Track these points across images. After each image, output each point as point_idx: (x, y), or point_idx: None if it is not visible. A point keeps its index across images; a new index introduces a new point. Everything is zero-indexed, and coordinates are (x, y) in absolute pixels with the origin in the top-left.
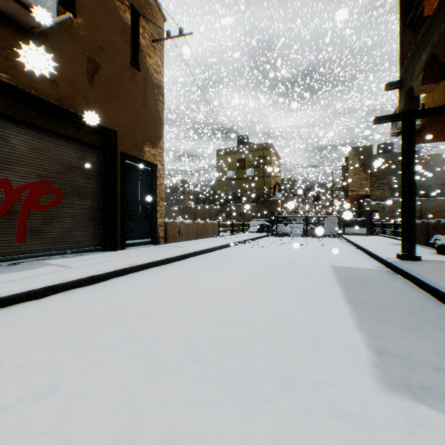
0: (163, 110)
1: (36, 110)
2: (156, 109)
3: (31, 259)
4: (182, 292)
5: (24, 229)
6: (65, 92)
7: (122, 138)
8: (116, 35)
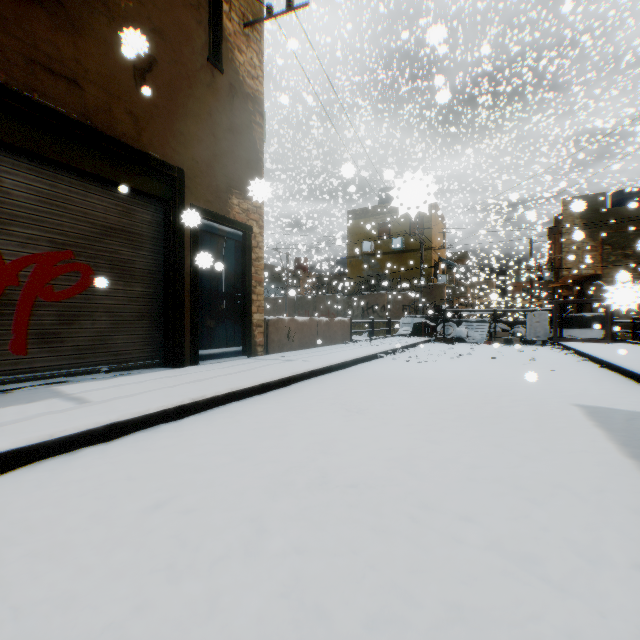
0: (261, 139)
1: (44, 131)
2: (250, 137)
3: (37, 382)
4: (280, 471)
5: (25, 332)
6: (93, 100)
7: (194, 181)
8: (183, 11)
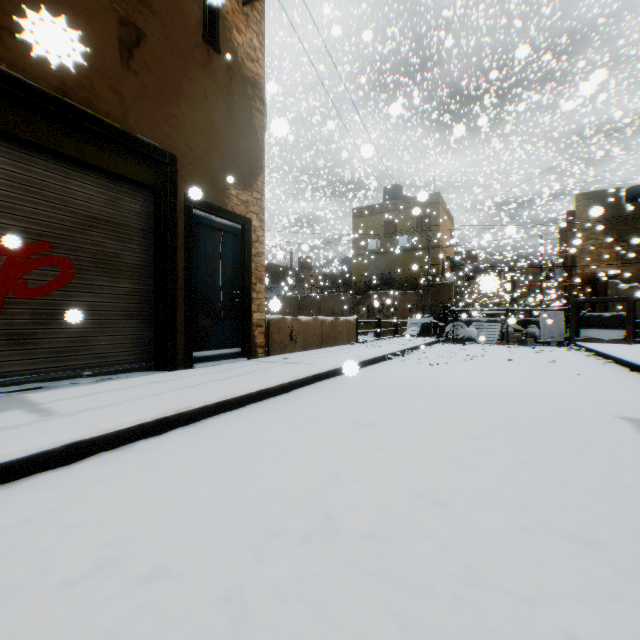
0: (262, 127)
1: (15, 107)
2: (249, 123)
3: (7, 388)
4: (272, 513)
5: None
6: (72, 75)
7: (188, 169)
8: None
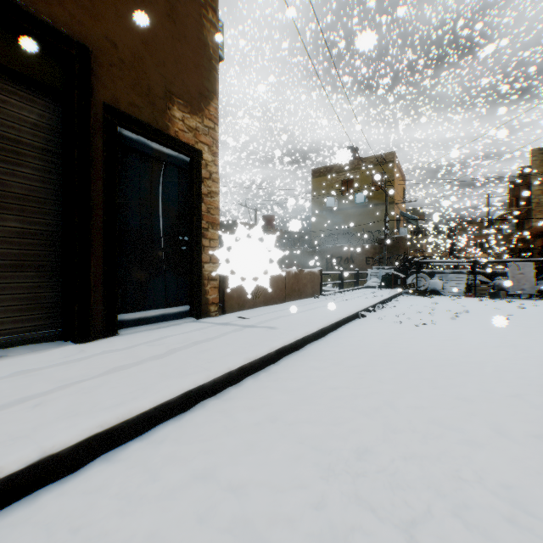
0: (215, 44)
1: None
2: (199, 36)
3: None
4: None
5: None
6: None
7: (110, 72)
8: None
